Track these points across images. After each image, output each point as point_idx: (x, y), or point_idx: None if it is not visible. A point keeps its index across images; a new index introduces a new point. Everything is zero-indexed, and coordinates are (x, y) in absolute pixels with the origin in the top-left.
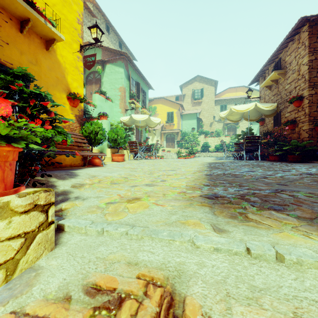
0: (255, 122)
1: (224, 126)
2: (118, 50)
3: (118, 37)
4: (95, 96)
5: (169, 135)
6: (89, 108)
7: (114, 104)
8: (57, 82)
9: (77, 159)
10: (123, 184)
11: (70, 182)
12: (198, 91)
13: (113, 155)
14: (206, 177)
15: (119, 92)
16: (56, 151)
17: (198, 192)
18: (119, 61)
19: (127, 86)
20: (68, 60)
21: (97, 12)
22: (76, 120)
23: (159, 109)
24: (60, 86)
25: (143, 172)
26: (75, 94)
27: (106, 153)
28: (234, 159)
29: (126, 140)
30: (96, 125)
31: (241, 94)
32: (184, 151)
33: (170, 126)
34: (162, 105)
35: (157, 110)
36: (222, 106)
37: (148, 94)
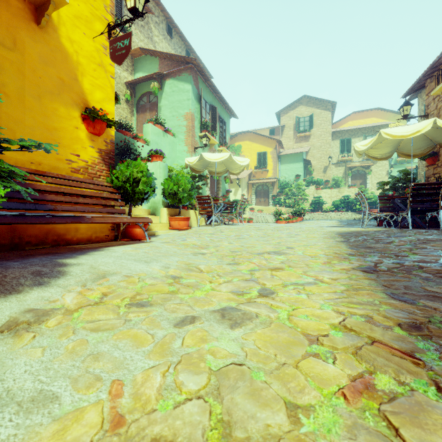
0: (398, 165)
1: (347, 171)
2: (183, 56)
3: (184, 42)
4: (148, 127)
5: (261, 186)
6: (138, 145)
7: (177, 139)
8: (61, 87)
9: (102, 228)
10: (161, 309)
11: (16, 304)
12: (304, 119)
13: (171, 219)
14: (373, 281)
15: (184, 121)
16: (35, 217)
17: (434, 398)
18: (184, 73)
19: (197, 112)
20: (85, 51)
21: (154, 5)
22: (100, 159)
23: (246, 148)
24: (68, 95)
25: (218, 257)
26: (95, 110)
27: (161, 216)
28: (374, 224)
29: (193, 194)
30: (137, 168)
31: (374, 121)
32: (286, 211)
33: (262, 174)
34: (249, 142)
35: (242, 150)
36: (343, 141)
37: (229, 125)
